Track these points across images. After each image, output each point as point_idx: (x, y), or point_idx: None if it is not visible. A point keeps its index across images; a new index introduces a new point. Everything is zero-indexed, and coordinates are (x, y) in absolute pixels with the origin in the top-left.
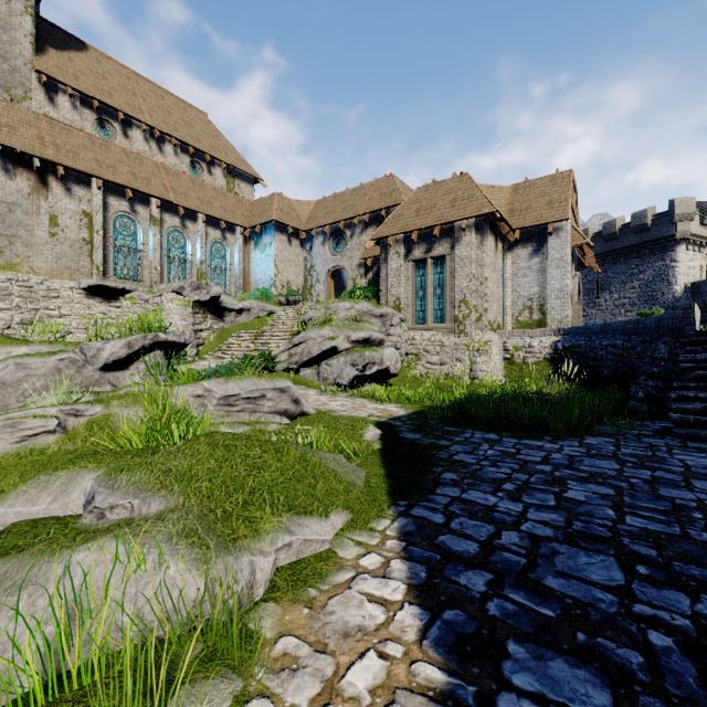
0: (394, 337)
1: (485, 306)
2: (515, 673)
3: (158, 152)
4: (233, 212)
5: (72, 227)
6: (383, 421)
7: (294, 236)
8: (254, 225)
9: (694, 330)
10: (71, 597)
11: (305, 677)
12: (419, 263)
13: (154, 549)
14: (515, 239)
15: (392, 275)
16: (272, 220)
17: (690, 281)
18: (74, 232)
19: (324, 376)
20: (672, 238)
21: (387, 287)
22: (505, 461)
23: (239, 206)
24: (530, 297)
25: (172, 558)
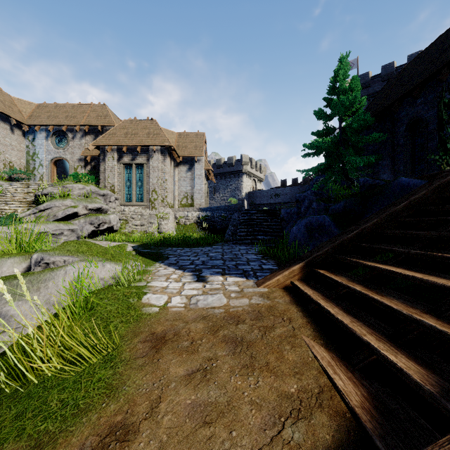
0: (112, 209)
1: (166, 194)
2: (205, 271)
3: None
4: None
5: None
6: None
7: (16, 127)
8: None
9: (244, 209)
10: (72, 279)
11: (161, 279)
12: (127, 165)
13: (99, 262)
14: (180, 161)
15: (109, 170)
16: None
17: (247, 191)
18: None
19: None
20: (241, 171)
21: (105, 177)
22: (188, 252)
23: None
24: (187, 192)
25: (108, 263)
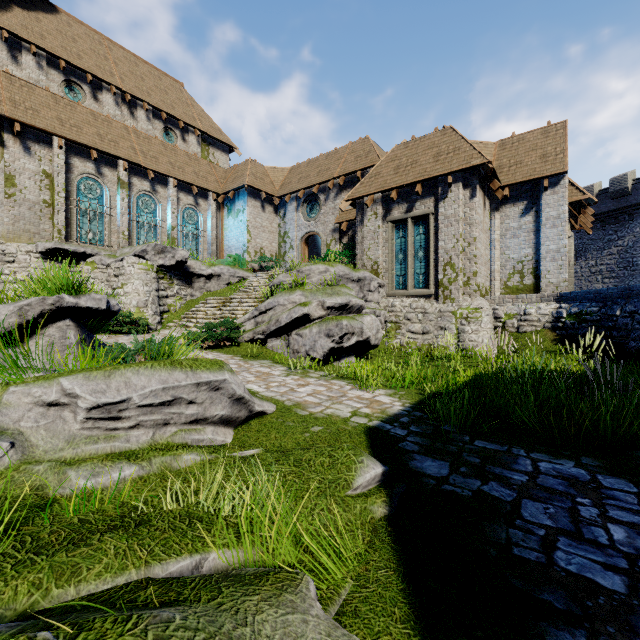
0: (372, 303)
1: (474, 269)
2: None
3: (130, 117)
4: (206, 178)
5: (31, 187)
6: (376, 426)
7: (267, 203)
8: (227, 191)
9: None
10: None
11: None
12: (398, 224)
13: None
14: (504, 196)
15: (369, 237)
16: (244, 185)
17: None
18: (34, 193)
19: (294, 348)
20: None
21: (363, 251)
22: None
23: (212, 172)
24: (521, 260)
25: None
